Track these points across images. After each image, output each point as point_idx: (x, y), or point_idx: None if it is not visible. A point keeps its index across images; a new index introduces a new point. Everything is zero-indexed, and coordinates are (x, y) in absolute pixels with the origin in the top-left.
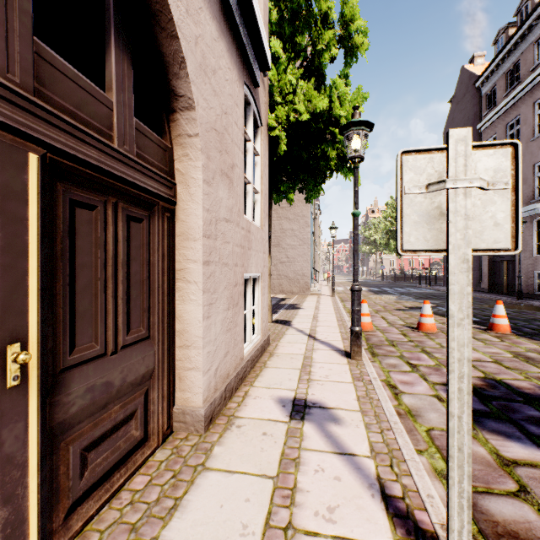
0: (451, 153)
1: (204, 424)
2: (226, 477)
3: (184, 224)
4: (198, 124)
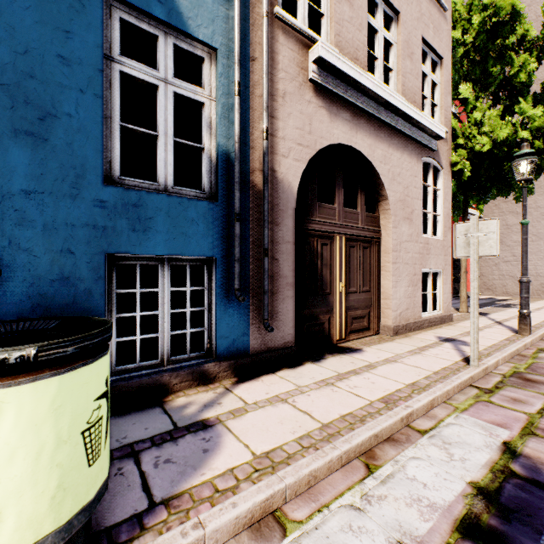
0: (470, 224)
1: (393, 332)
2: (398, 344)
3: (384, 247)
4: (390, 205)
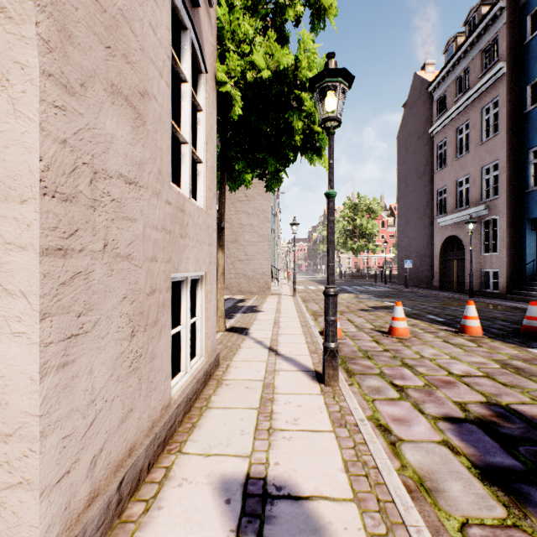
0: None
1: None
2: None
3: None
4: None
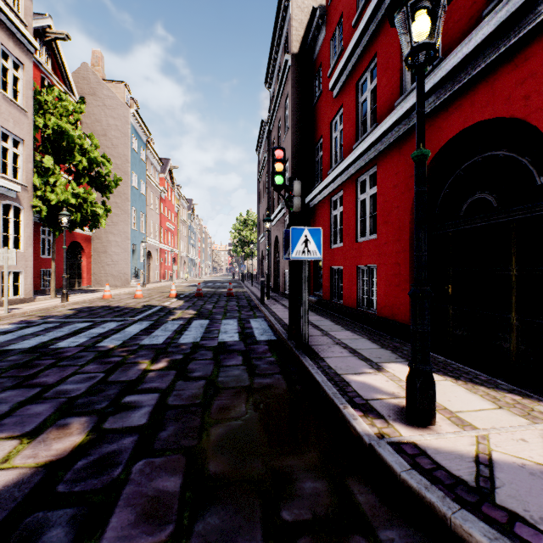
0: (5, 250)
1: None
2: None
3: None
4: None
